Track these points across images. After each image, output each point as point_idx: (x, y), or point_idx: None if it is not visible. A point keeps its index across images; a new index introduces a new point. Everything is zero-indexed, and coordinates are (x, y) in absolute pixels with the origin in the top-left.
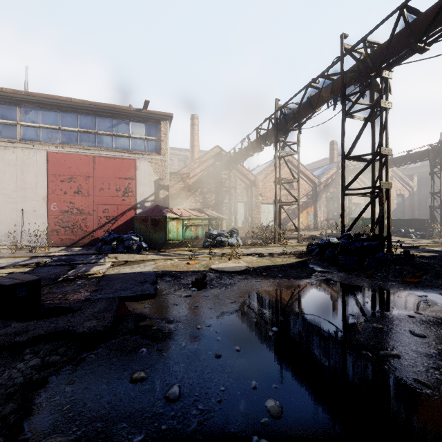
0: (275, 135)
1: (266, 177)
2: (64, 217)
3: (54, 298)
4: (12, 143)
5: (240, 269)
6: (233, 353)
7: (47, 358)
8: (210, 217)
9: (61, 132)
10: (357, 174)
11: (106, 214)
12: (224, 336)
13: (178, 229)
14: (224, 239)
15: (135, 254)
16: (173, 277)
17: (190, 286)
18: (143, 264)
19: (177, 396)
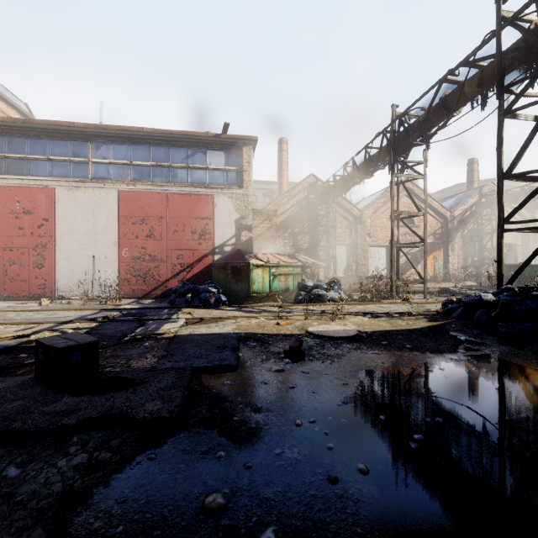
0: (391, 154)
1: (376, 212)
2: (136, 264)
3: (116, 364)
4: (83, 183)
5: (349, 335)
6: (355, 475)
7: (96, 455)
8: (303, 264)
9: (132, 168)
10: (524, 199)
11: (181, 261)
12: (338, 442)
13: (264, 279)
14: (323, 292)
15: (213, 309)
16: (258, 342)
17: (282, 357)
18: (222, 323)
19: None
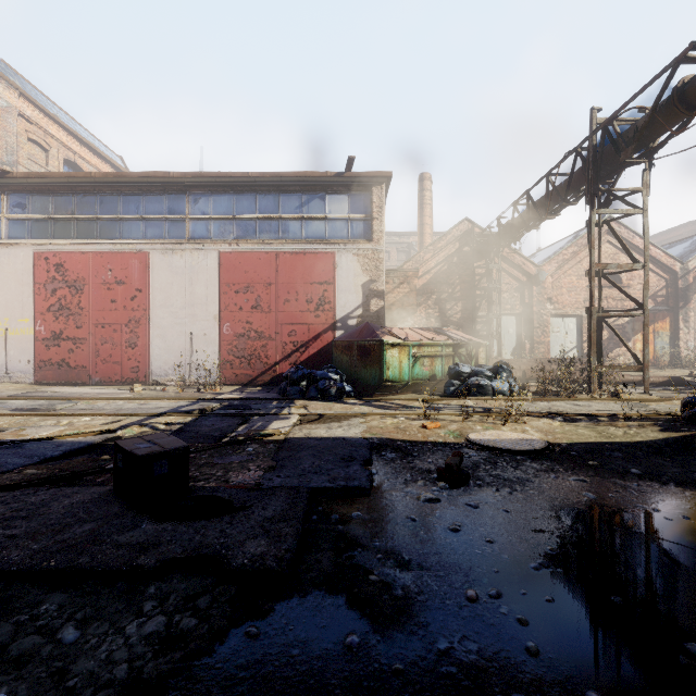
0: (590, 181)
1: (560, 267)
2: (239, 343)
3: (210, 477)
4: (180, 244)
5: (533, 448)
6: None
7: (177, 619)
8: (456, 341)
9: (235, 223)
10: None
11: (293, 338)
12: (544, 641)
13: (401, 363)
14: (485, 381)
15: (334, 402)
16: (398, 453)
17: (434, 477)
18: (346, 423)
19: None
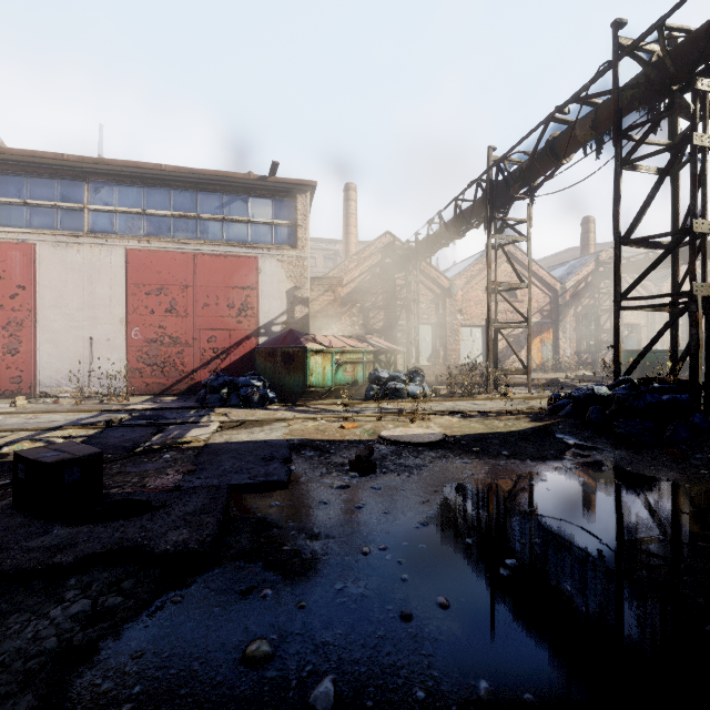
0: (487, 209)
1: (469, 282)
2: (151, 349)
3: (125, 483)
4: (76, 237)
5: (432, 440)
6: (433, 610)
7: (103, 600)
8: (376, 348)
9: (146, 219)
10: (645, 270)
11: (213, 344)
12: (414, 572)
13: (325, 369)
14: (401, 385)
15: (257, 409)
16: (317, 452)
17: (346, 469)
18: (268, 427)
19: (330, 704)
